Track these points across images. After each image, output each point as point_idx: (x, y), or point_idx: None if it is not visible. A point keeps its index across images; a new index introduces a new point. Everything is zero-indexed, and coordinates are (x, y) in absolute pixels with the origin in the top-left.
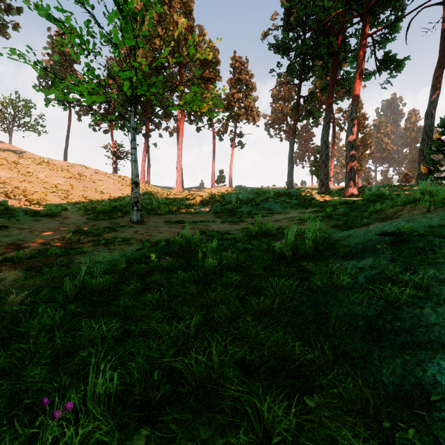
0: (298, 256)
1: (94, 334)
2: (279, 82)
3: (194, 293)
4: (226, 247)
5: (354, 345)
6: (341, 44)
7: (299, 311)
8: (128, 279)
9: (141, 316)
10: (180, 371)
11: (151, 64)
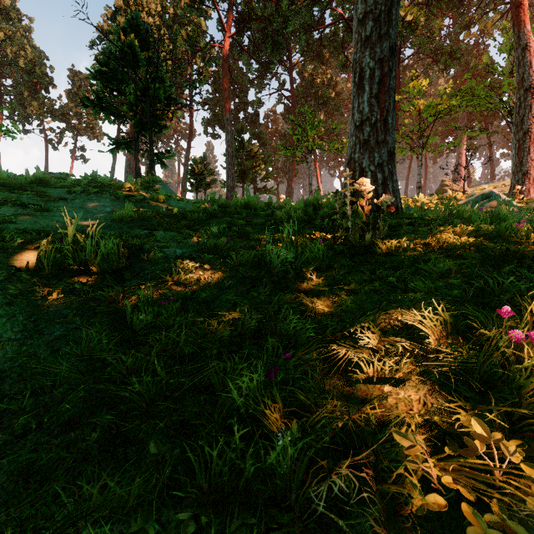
0: None
1: None
2: None
3: None
4: None
5: None
6: None
7: None
8: None
9: None
10: None
11: None
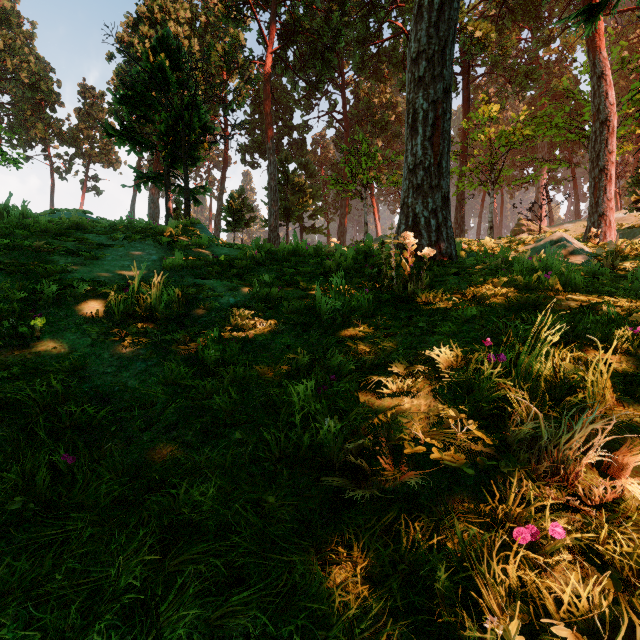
0: None
1: None
2: None
3: None
4: None
5: None
6: None
7: None
8: None
9: None
10: None
11: None
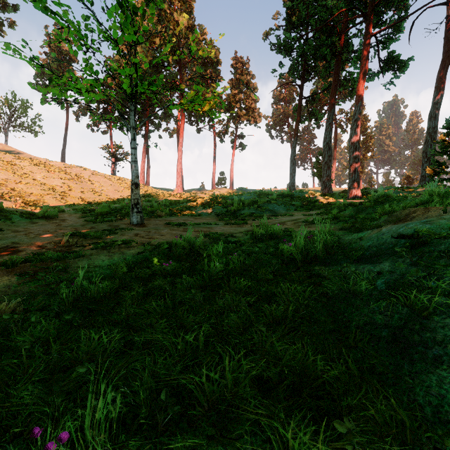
0: (308, 260)
1: (94, 347)
2: (281, 83)
3: (200, 299)
4: (231, 250)
5: (379, 358)
6: (344, 45)
7: (314, 319)
8: (130, 285)
9: (144, 326)
10: (189, 389)
11: (151, 63)
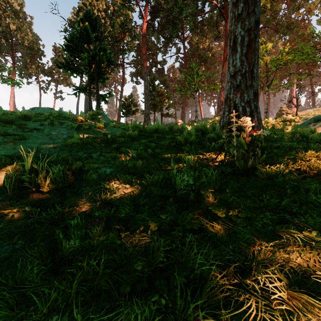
0: None
1: None
2: None
3: None
4: None
5: None
6: None
7: None
8: None
9: None
10: None
11: None
